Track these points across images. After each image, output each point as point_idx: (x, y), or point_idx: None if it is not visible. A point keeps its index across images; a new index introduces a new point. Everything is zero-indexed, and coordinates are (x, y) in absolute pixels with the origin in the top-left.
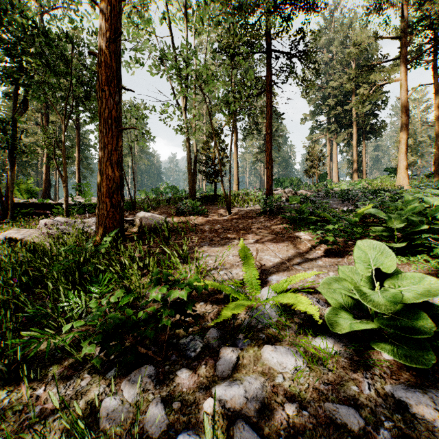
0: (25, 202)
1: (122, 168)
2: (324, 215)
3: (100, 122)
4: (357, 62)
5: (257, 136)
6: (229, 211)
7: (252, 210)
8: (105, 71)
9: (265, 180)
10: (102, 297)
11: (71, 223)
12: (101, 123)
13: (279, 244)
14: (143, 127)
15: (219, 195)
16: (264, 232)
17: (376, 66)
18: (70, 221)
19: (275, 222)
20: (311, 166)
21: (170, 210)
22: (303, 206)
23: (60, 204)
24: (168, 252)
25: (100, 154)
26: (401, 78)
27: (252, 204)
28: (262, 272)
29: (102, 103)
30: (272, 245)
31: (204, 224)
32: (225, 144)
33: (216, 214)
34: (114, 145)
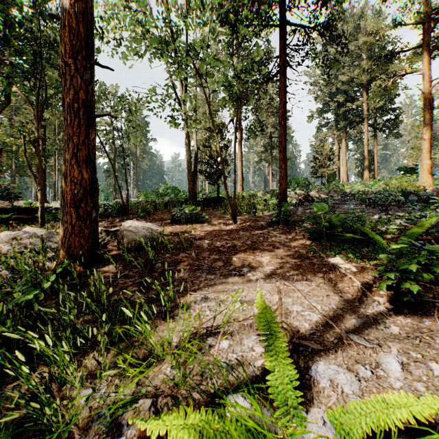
0: (6, 206)
1: (95, 168)
2: (363, 230)
3: (64, 107)
4: (368, 55)
5: (262, 135)
6: (234, 219)
7: (260, 217)
8: (70, 39)
9: (270, 180)
10: (4, 404)
11: (42, 235)
12: (65, 108)
13: (310, 279)
14: (135, 121)
15: (222, 198)
16: (282, 253)
17: (394, 56)
18: (42, 232)
19: (293, 237)
20: (320, 165)
21: (166, 215)
22: (332, 217)
23: (47, 208)
24: (130, 314)
25: (64, 149)
26: (424, 67)
27: (260, 208)
28: (295, 349)
29: (66, 81)
30: (300, 282)
31: (203, 238)
32: (229, 141)
33: (218, 222)
34: (82, 137)
